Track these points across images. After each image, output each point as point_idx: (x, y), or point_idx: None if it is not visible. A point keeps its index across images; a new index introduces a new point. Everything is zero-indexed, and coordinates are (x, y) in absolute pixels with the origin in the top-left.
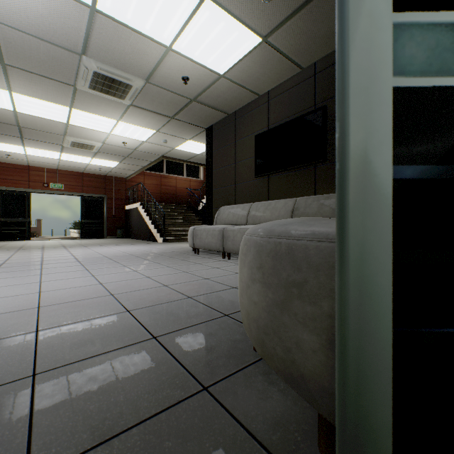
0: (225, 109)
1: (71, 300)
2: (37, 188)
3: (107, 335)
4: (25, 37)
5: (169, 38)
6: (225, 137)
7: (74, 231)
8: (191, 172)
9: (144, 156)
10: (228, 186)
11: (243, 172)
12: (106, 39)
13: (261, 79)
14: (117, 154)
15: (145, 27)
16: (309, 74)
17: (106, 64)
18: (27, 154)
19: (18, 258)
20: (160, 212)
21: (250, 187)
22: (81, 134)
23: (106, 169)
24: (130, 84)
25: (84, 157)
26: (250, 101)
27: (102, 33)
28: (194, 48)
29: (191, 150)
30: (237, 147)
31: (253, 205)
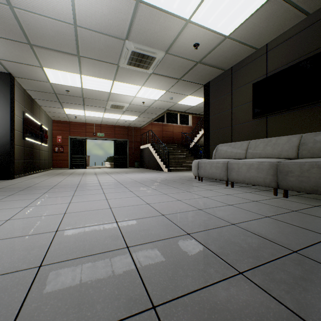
0: (223, 66)
1: (135, 217)
2: (90, 136)
3: (189, 261)
4: (92, 34)
5: (190, 12)
6: (222, 89)
7: (107, 163)
8: (183, 120)
9: (154, 111)
10: (224, 128)
11: (239, 115)
12: (143, 23)
13: (262, 33)
14: (137, 111)
15: (172, 6)
16: (316, 18)
17: (140, 44)
18: (85, 115)
19: (85, 180)
20: (164, 150)
21: (246, 127)
22: (117, 99)
23: (129, 122)
24: (155, 57)
25: (116, 115)
26: (247, 55)
27: (141, 19)
28: (208, 16)
29: (188, 103)
30: (234, 96)
31: (251, 142)
